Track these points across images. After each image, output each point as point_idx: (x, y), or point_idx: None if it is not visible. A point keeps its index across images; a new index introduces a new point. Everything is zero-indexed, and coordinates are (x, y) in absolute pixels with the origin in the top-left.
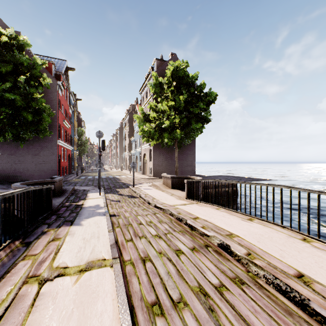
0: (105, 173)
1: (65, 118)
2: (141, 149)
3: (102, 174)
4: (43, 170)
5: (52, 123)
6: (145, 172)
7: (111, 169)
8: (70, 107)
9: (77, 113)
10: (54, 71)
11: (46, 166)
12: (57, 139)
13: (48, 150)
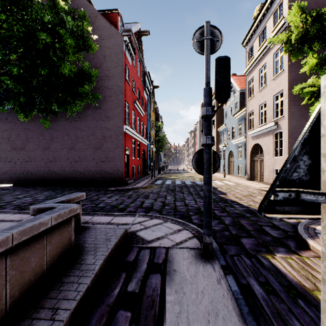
0: (187, 176)
1: (137, 100)
2: (246, 138)
3: (183, 177)
4: (106, 171)
5: (117, 100)
6: (255, 176)
7: (191, 169)
8: (144, 90)
9: (154, 105)
10: (122, 29)
11: (110, 165)
12: (124, 125)
13: (112, 141)
